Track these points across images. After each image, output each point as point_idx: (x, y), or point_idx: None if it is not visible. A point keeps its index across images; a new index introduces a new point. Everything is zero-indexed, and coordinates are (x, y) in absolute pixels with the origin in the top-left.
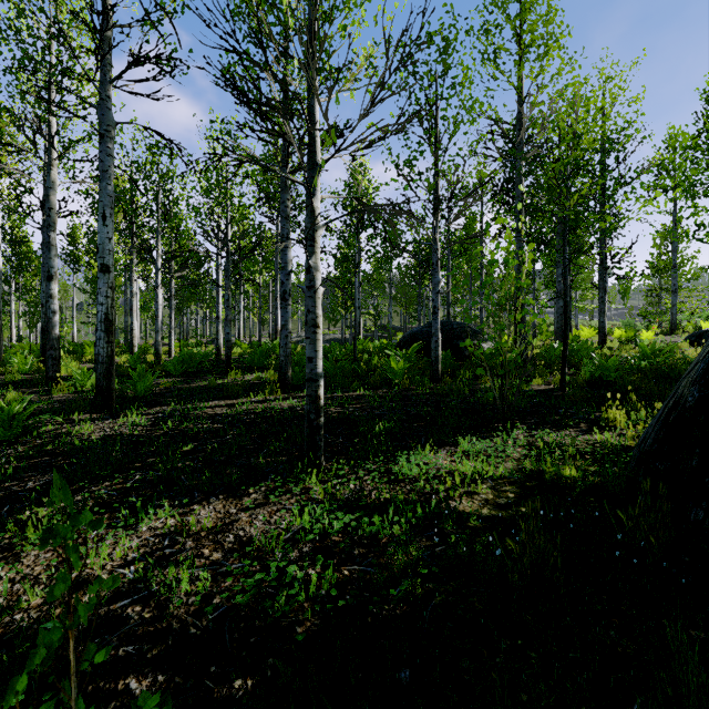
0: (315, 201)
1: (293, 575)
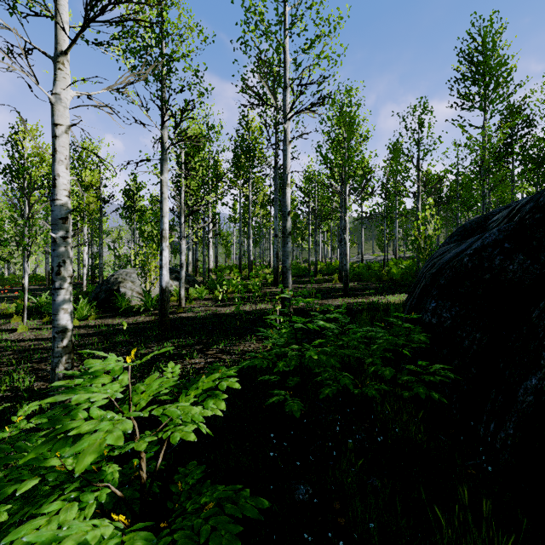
0: (346, 217)
1: (336, 307)
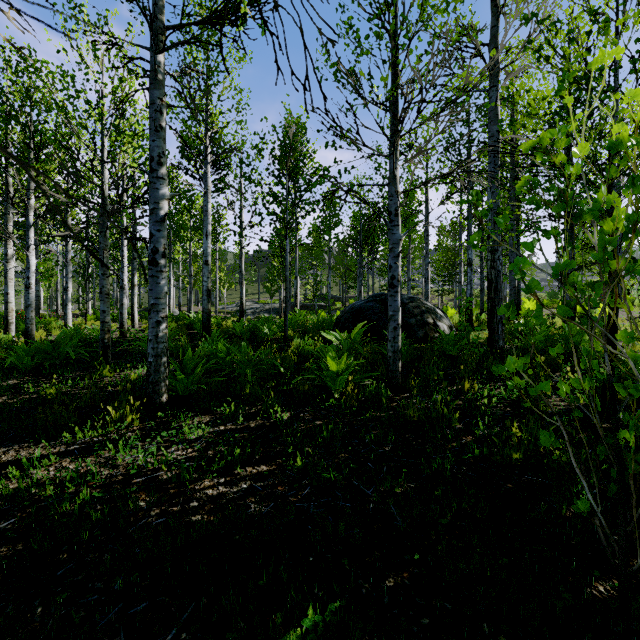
0: None
1: None
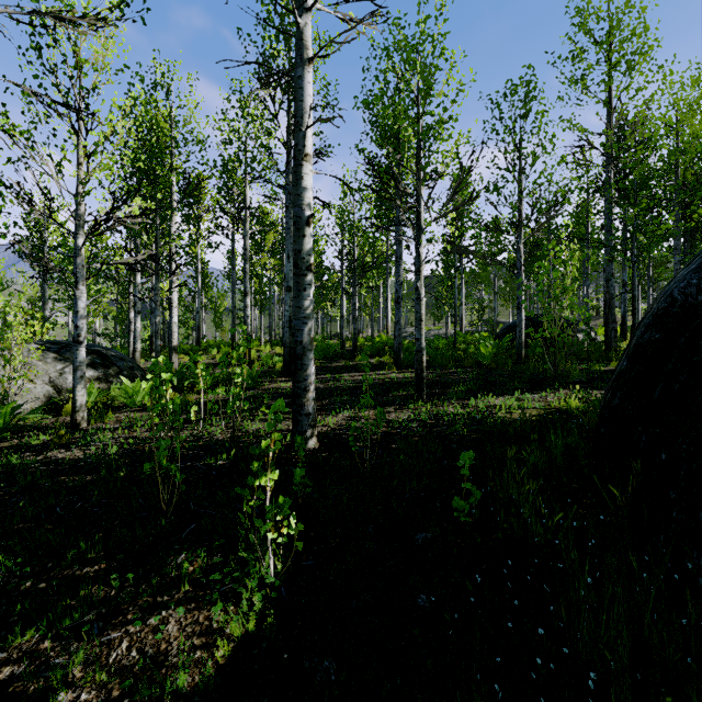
0: (420, 249)
1: (411, 428)
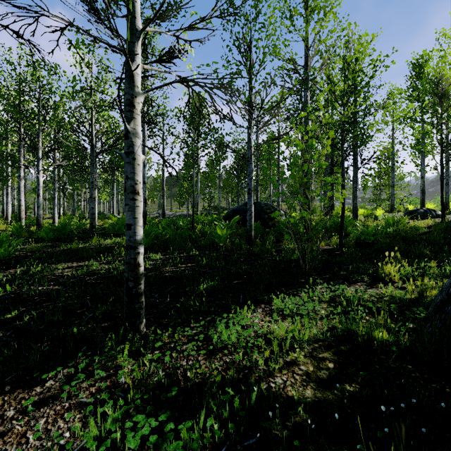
0: (134, 66)
1: None
